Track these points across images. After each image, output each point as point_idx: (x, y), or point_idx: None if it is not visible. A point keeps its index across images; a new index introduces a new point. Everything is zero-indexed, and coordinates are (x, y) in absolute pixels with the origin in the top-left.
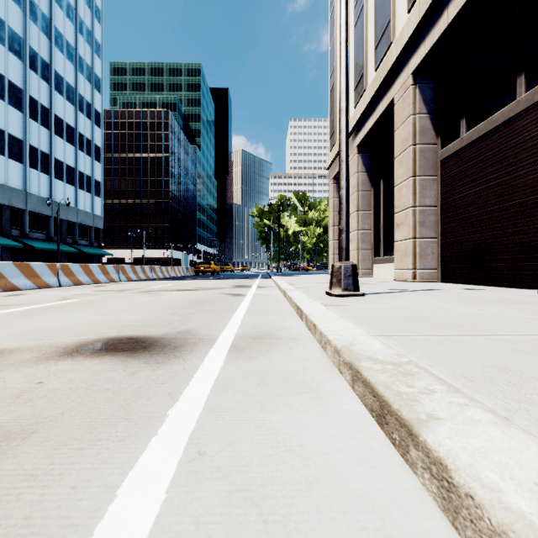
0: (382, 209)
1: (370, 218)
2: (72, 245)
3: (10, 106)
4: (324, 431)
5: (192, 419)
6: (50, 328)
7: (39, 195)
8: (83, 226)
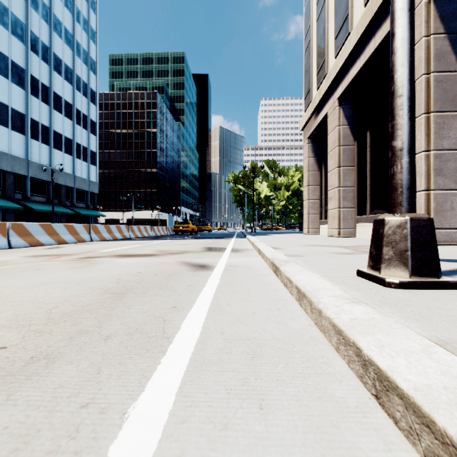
0: (368, 163)
1: (352, 175)
2: (70, 208)
3: (13, 83)
4: None
5: None
6: None
7: (39, 163)
8: (80, 191)
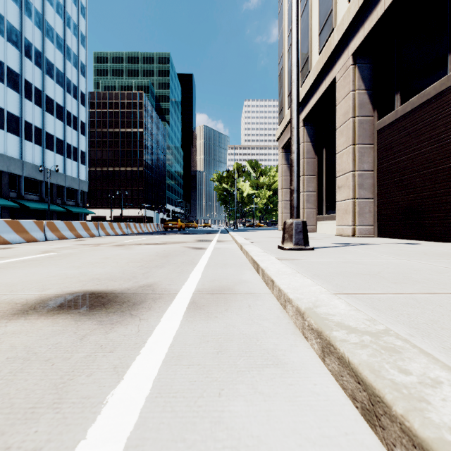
0: (324, 174)
1: (314, 182)
2: (61, 206)
3: (8, 88)
4: (298, 433)
5: (134, 411)
6: (19, 281)
7: (33, 163)
8: (70, 189)
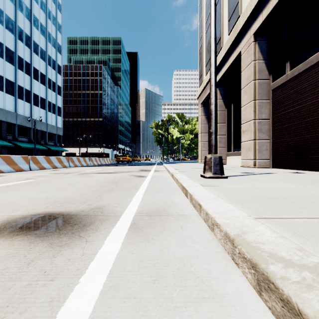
0: (232, 122)
1: (224, 128)
2: (44, 145)
3: (6, 62)
4: None
5: None
6: None
7: (24, 115)
8: (51, 134)
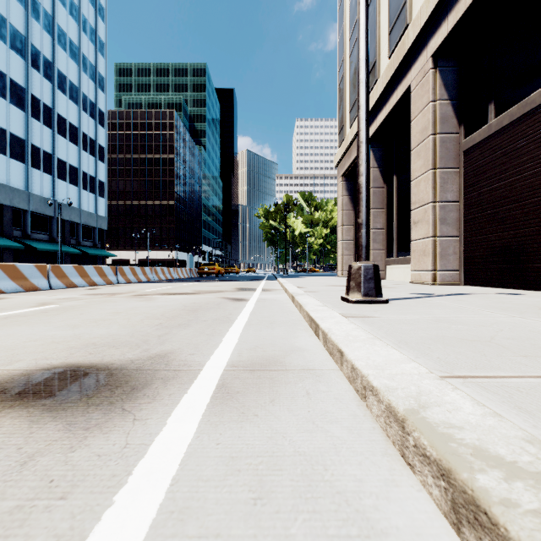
0: (395, 207)
1: (382, 217)
2: (75, 247)
3: (12, 105)
4: None
5: None
6: None
7: (41, 195)
8: (87, 227)
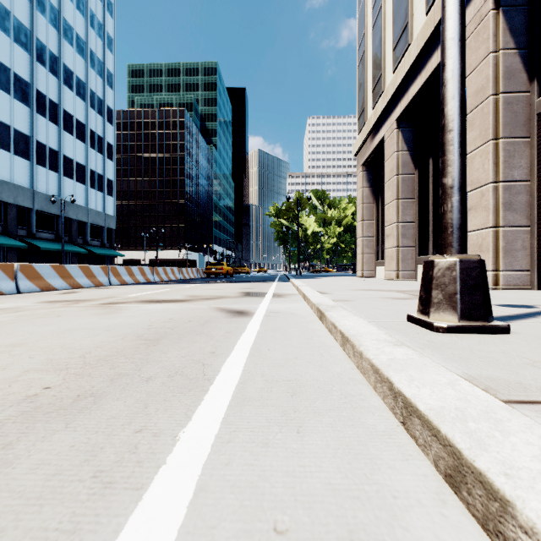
0: (431, 195)
1: (413, 208)
2: (83, 246)
3: (16, 100)
4: None
5: None
6: None
7: (47, 193)
8: (95, 226)
